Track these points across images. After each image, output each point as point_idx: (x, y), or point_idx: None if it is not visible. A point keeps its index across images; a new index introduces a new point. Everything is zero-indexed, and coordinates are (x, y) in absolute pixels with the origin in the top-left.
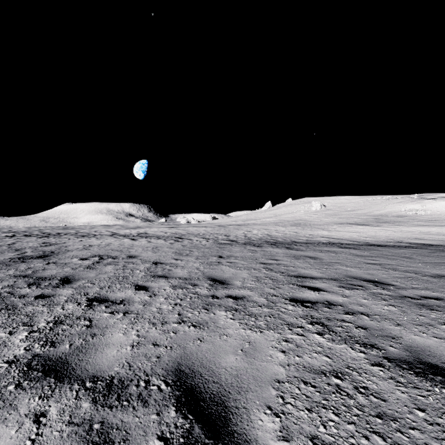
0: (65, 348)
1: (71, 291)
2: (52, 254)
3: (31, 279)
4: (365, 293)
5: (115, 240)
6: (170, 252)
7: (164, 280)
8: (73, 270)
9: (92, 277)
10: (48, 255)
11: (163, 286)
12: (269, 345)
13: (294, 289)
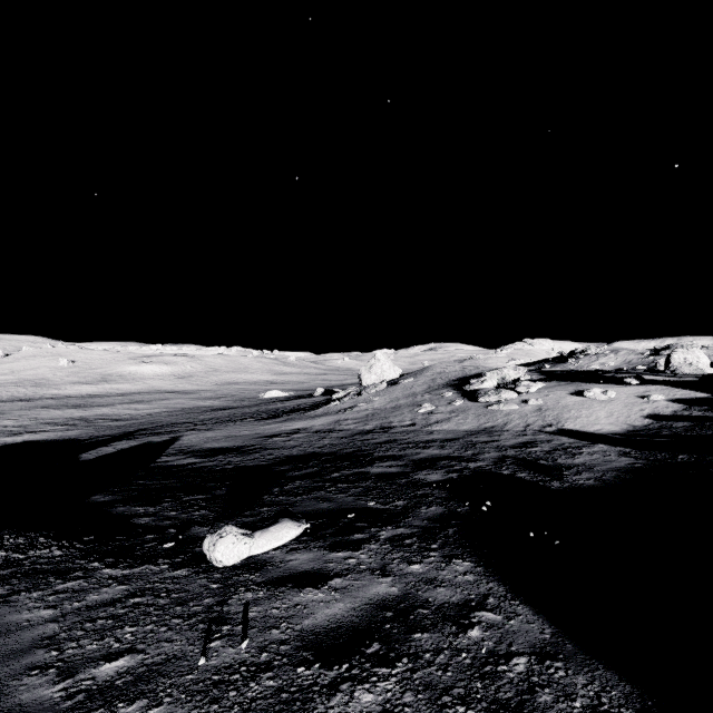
0: None
1: None
2: None
3: None
4: (43, 406)
5: None
6: None
7: None
8: None
9: None
10: None
11: None
12: (25, 409)
13: (29, 407)
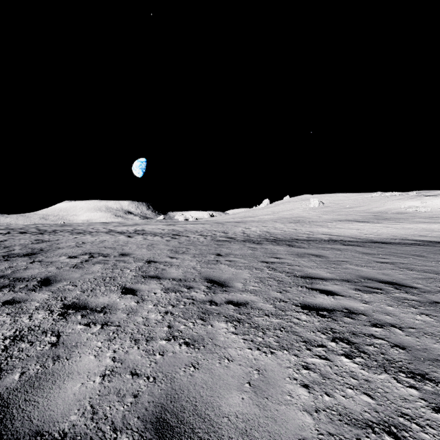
0: (13, 380)
1: (47, 295)
2: (41, 251)
3: (7, 280)
4: (387, 297)
5: (111, 237)
6: (166, 250)
7: (156, 281)
8: (57, 269)
9: (76, 277)
10: (36, 253)
11: (153, 289)
12: (285, 375)
13: (304, 293)
